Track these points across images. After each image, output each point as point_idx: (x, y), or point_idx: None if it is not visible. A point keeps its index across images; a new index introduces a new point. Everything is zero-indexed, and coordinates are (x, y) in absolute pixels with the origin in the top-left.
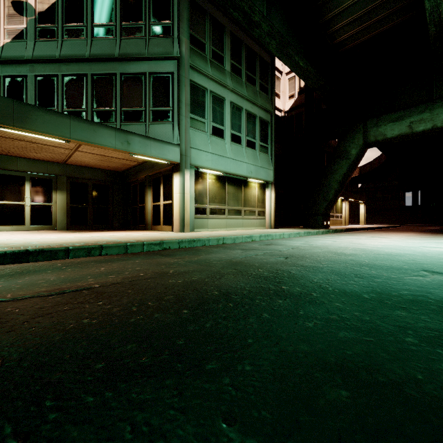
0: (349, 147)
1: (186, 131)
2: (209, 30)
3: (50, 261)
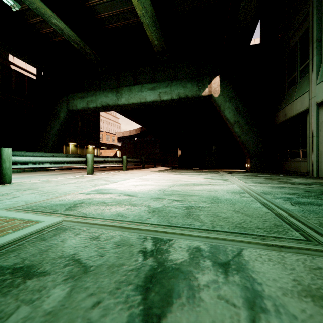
0: (60, 111)
1: None
2: None
3: None
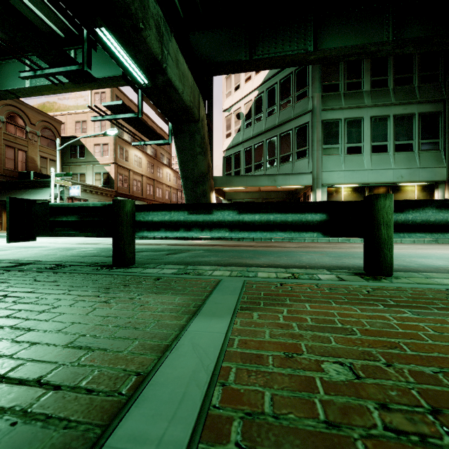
0: None
1: (318, 161)
2: (343, 70)
3: (222, 241)
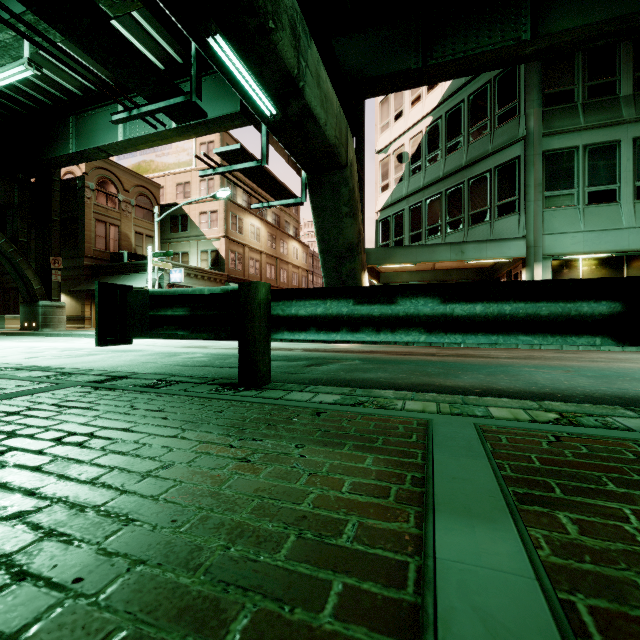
0: None
1: (535, 218)
2: (581, 65)
3: (382, 345)
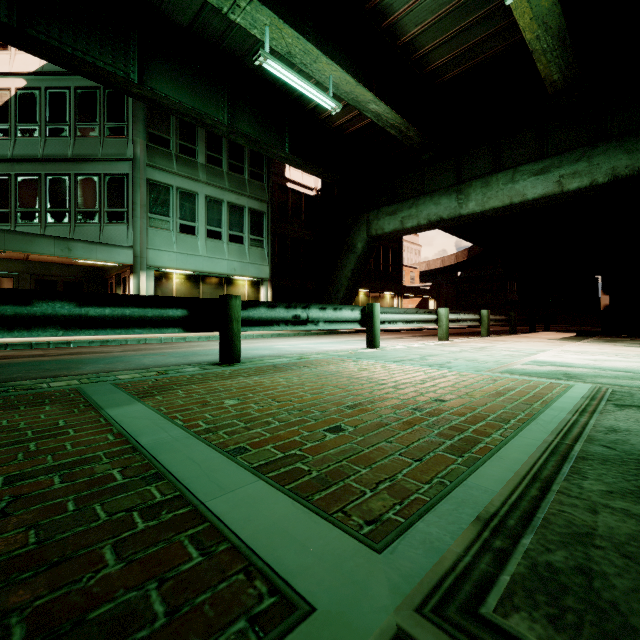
0: (356, 240)
1: (142, 233)
2: (175, 125)
3: None
